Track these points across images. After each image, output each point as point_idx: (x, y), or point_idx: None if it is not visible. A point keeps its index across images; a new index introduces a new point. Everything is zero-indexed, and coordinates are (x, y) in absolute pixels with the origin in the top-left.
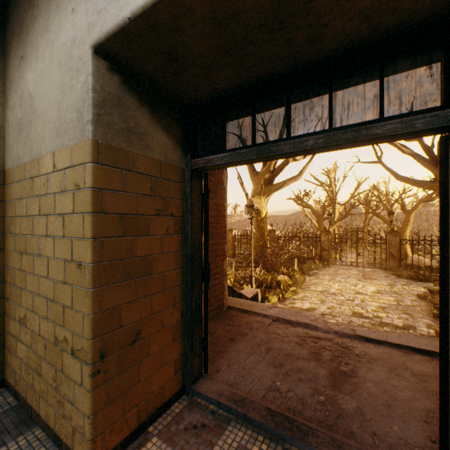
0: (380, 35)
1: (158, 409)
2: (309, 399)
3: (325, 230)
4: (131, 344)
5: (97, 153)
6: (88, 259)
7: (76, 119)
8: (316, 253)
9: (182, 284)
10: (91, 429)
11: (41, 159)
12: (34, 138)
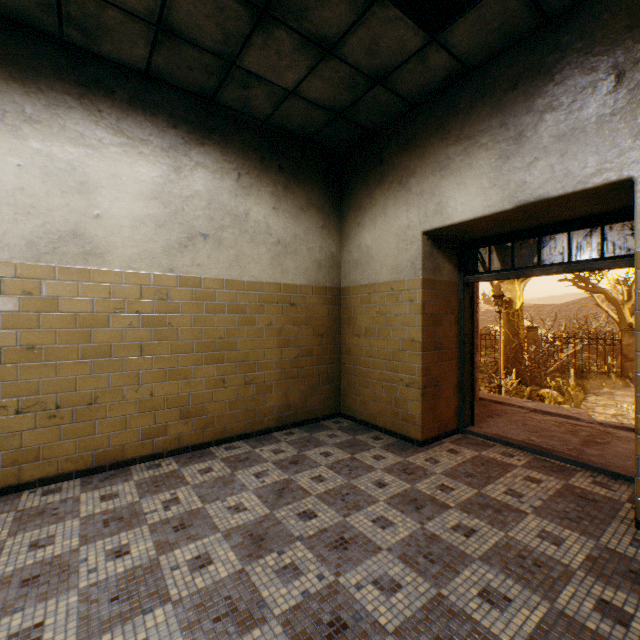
0: (597, 213)
1: (445, 432)
2: (558, 446)
3: (629, 328)
4: (434, 387)
5: (423, 284)
6: (419, 337)
7: (410, 267)
8: (615, 365)
9: (457, 359)
10: (421, 422)
11: (379, 284)
12: (372, 272)
